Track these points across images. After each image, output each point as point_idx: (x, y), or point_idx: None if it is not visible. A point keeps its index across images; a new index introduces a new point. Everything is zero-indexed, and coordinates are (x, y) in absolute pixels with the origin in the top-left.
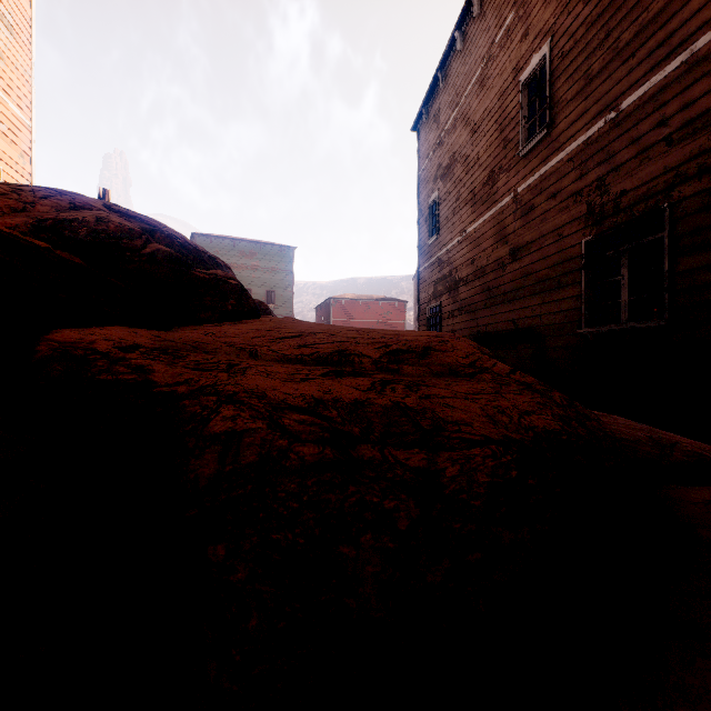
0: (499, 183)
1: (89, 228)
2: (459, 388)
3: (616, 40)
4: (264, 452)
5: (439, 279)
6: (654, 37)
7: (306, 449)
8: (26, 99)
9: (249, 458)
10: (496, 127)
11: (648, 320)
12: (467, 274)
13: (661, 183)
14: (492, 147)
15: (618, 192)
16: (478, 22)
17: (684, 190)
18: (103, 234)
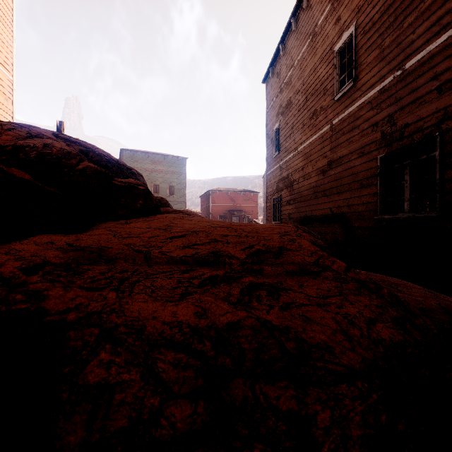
0: (320, 118)
1: (38, 151)
2: (310, 290)
3: (401, 22)
4: (134, 415)
5: (280, 179)
6: (429, 19)
7: (177, 409)
8: (9, 62)
9: (118, 423)
10: (318, 80)
11: (424, 211)
12: (298, 177)
13: (434, 119)
14: (316, 93)
15: (403, 125)
16: (306, 12)
17: (451, 124)
18: (48, 156)
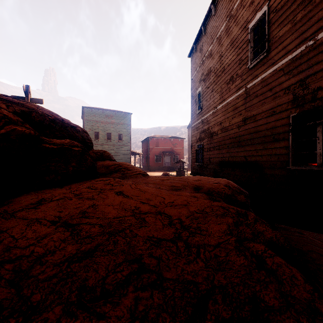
0: (236, 83)
1: None
2: None
3: None
4: None
5: (202, 131)
6: None
7: None
8: None
9: None
10: (234, 53)
11: None
12: (217, 130)
13: None
14: (232, 63)
15: (315, 88)
16: None
17: None
18: None
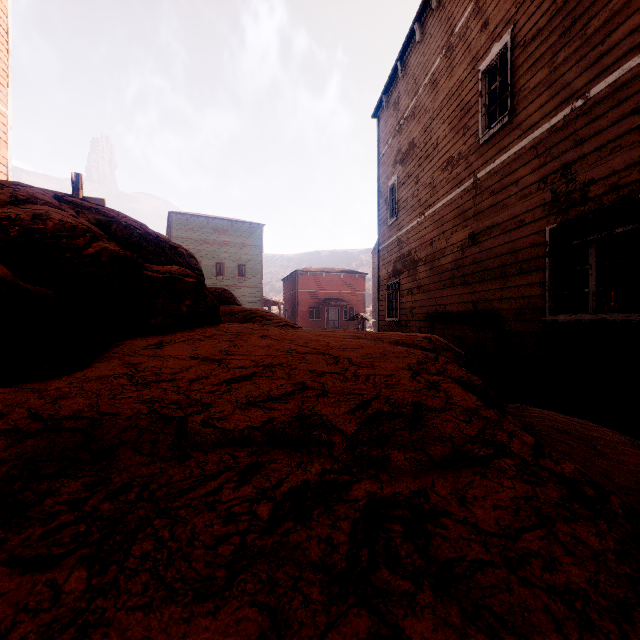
0: (458, 169)
1: (22, 227)
2: (482, 512)
3: (583, 27)
4: None
5: (398, 258)
6: (627, 22)
7: None
8: (2, 87)
9: None
10: (455, 114)
11: (619, 312)
12: (426, 255)
13: (635, 173)
14: (451, 133)
15: (586, 181)
16: (437, 14)
17: None
18: (39, 234)
